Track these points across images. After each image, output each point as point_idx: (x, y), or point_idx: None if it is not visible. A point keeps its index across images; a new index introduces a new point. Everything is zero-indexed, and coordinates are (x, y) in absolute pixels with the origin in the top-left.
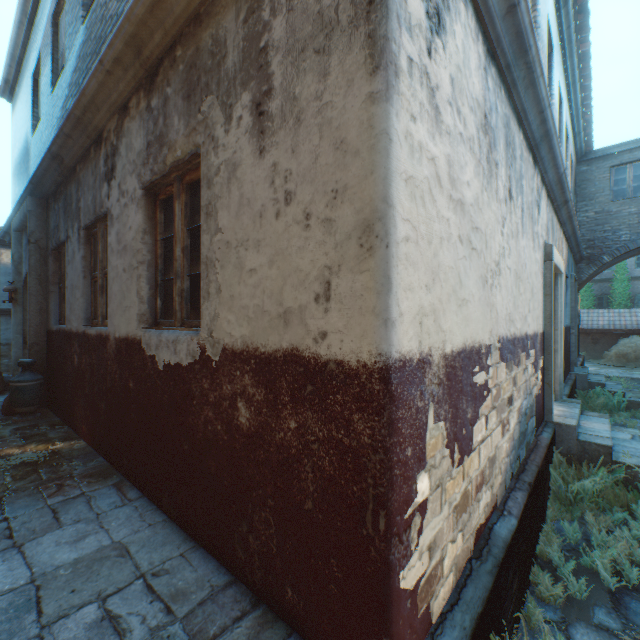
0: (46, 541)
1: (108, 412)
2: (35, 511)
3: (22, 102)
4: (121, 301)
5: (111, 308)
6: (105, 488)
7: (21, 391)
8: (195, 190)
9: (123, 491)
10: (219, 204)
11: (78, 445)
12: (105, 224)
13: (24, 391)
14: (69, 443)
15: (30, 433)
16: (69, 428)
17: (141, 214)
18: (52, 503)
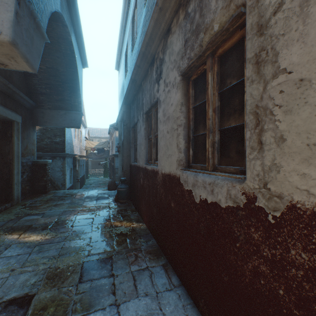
0: (130, 308)
1: (157, 215)
2: (125, 274)
3: (121, 68)
4: (165, 151)
5: (159, 155)
6: (158, 267)
7: (121, 192)
8: (225, 59)
9: (168, 274)
10: (280, 43)
11: (142, 226)
12: (155, 108)
13: (122, 192)
14: (139, 224)
15: (124, 214)
16: (138, 214)
17: (179, 93)
18: (132, 270)
